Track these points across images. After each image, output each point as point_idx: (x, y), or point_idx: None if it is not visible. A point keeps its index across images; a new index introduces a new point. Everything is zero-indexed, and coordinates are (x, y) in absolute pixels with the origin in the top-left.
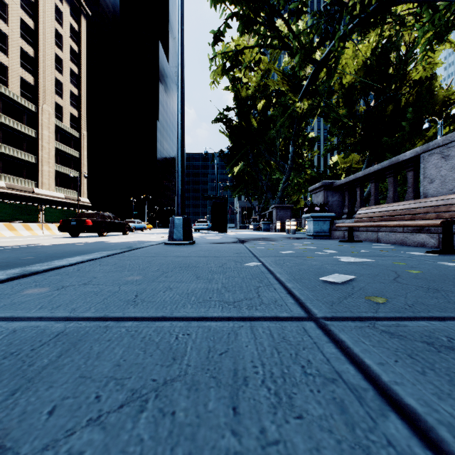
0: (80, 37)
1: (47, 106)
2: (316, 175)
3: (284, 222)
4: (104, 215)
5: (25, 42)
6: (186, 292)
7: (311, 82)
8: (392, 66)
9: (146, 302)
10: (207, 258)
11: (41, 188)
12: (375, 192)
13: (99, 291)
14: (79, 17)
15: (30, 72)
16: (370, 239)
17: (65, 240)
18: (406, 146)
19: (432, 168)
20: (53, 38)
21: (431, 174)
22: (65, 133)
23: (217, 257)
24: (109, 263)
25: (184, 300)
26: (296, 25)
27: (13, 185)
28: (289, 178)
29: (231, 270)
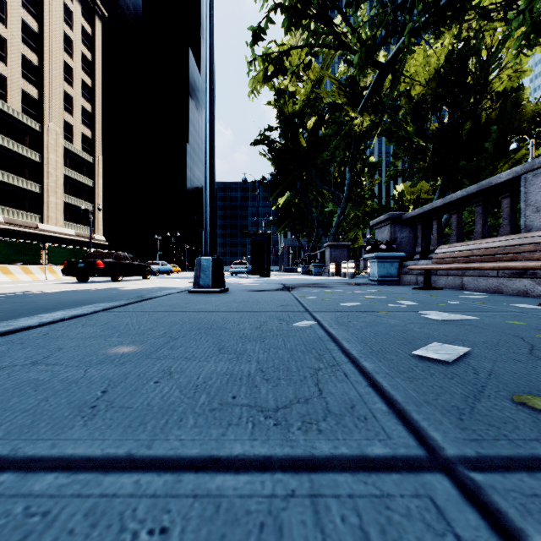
0: (94, 42)
1: (54, 125)
2: (377, 207)
3: (339, 264)
4: (120, 256)
5: (27, 47)
6: (194, 382)
7: (373, 90)
8: (470, 74)
9: (113, 409)
10: (241, 313)
11: (47, 223)
12: (458, 225)
13: (47, 379)
14: (93, 18)
15: (34, 84)
16: (452, 286)
17: (69, 286)
18: (488, 171)
19: (538, 193)
20: (61, 43)
21: (537, 201)
22: (76, 157)
23: (255, 311)
24: (98, 322)
25: (185, 403)
26: (356, 18)
27: (12, 219)
28: (345, 211)
29: (273, 335)
